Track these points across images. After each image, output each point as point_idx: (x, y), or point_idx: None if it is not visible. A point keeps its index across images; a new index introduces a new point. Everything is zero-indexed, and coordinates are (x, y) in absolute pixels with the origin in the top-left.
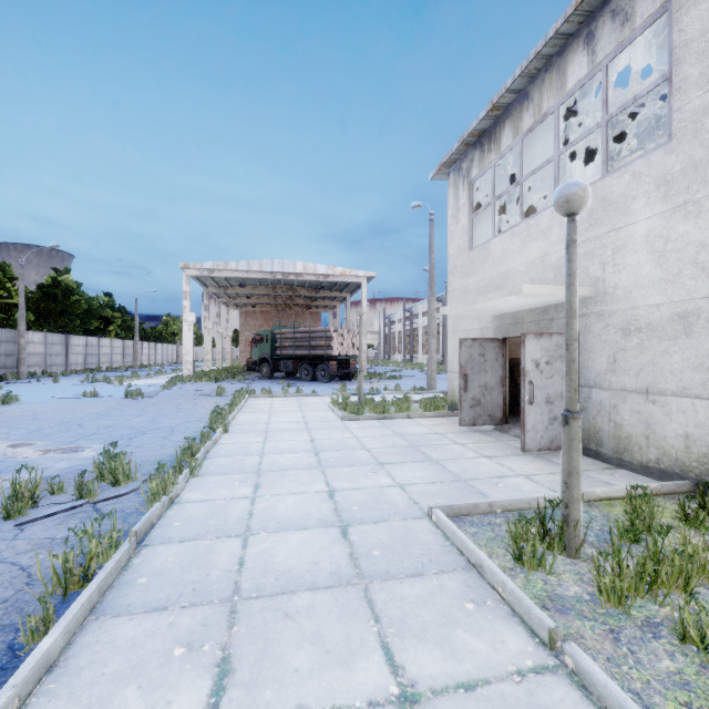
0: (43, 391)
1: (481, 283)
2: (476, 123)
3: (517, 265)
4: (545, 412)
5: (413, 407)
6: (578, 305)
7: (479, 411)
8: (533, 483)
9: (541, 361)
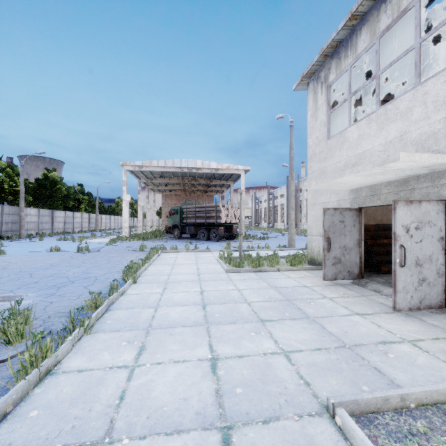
0: (28, 247)
1: (338, 164)
2: (335, 34)
3: (374, 145)
4: (415, 274)
5: (280, 261)
6: (445, 174)
7: (339, 268)
8: (425, 354)
9: (411, 226)
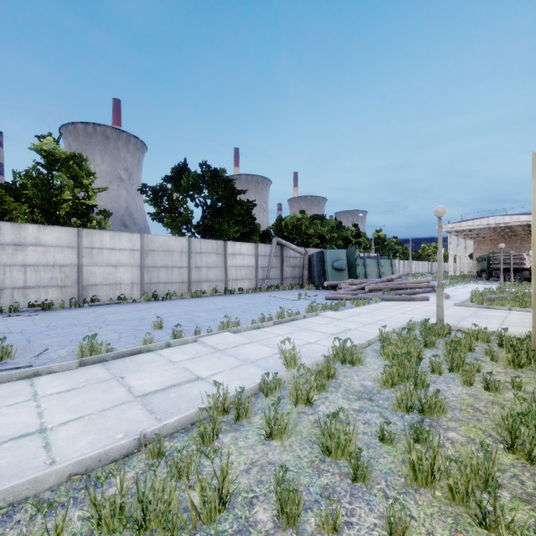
0: None
1: None
2: None
3: None
4: None
5: None
6: None
7: None
8: None
9: None
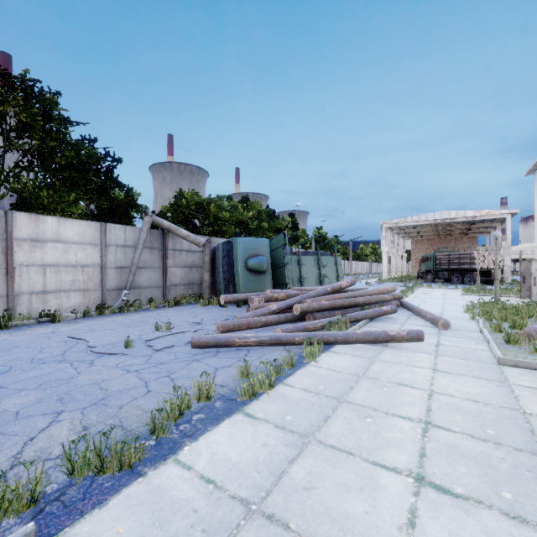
0: None
1: None
2: (536, 161)
3: None
4: None
5: (513, 295)
6: None
7: None
8: None
9: None
